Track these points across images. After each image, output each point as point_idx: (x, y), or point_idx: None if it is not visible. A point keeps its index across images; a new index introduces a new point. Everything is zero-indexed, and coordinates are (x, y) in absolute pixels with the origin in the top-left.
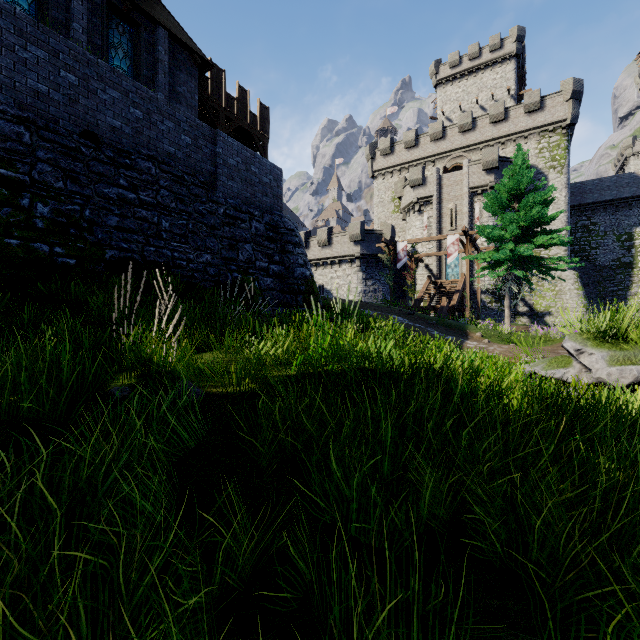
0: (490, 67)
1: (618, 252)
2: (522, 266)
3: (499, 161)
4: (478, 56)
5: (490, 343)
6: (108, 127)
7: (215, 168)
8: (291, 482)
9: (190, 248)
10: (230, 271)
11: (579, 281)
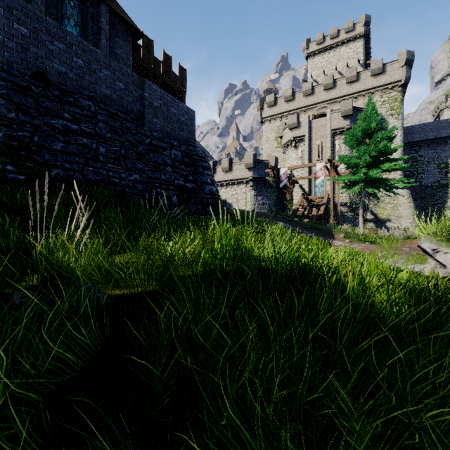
0: (345, 44)
1: (438, 176)
2: (372, 185)
3: (353, 110)
4: (337, 36)
5: (351, 242)
6: (55, 71)
7: (143, 108)
8: (189, 411)
9: (122, 169)
10: (154, 187)
11: (411, 197)
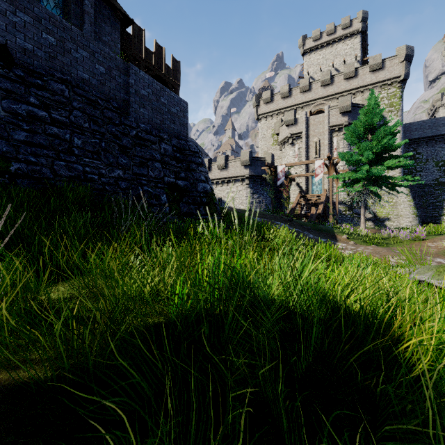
0: (342, 40)
1: (436, 174)
2: (373, 183)
3: (351, 106)
4: (334, 32)
5: (356, 244)
6: (18, 48)
7: (128, 96)
8: None
9: (102, 164)
10: (141, 185)
11: (410, 195)
